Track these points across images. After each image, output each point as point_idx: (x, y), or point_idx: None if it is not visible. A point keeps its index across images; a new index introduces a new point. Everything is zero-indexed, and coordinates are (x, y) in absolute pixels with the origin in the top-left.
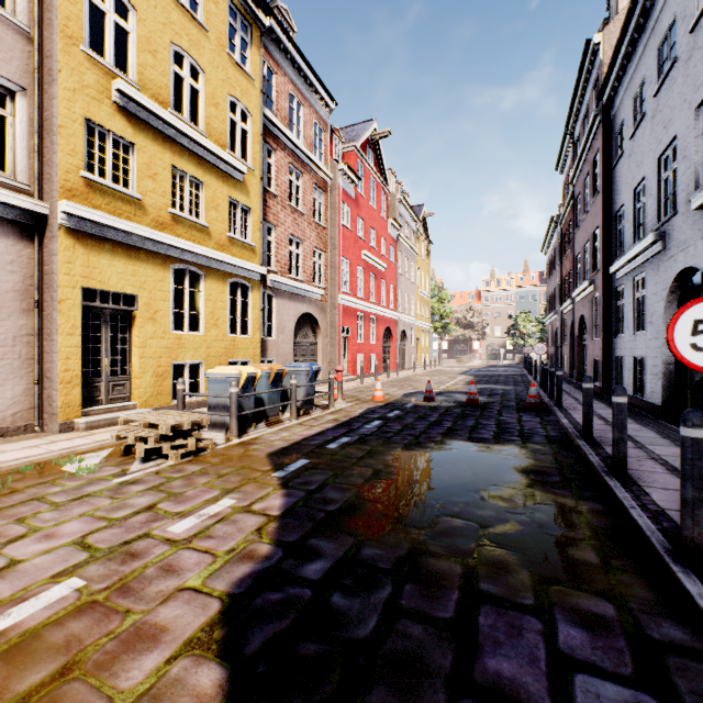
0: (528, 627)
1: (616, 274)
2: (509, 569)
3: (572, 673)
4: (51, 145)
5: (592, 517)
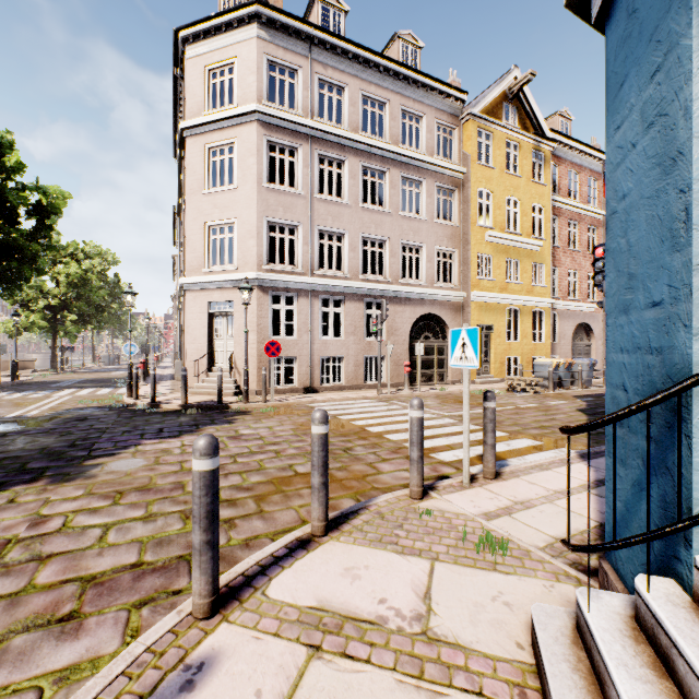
0: None
1: None
2: None
3: None
4: (466, 269)
5: None
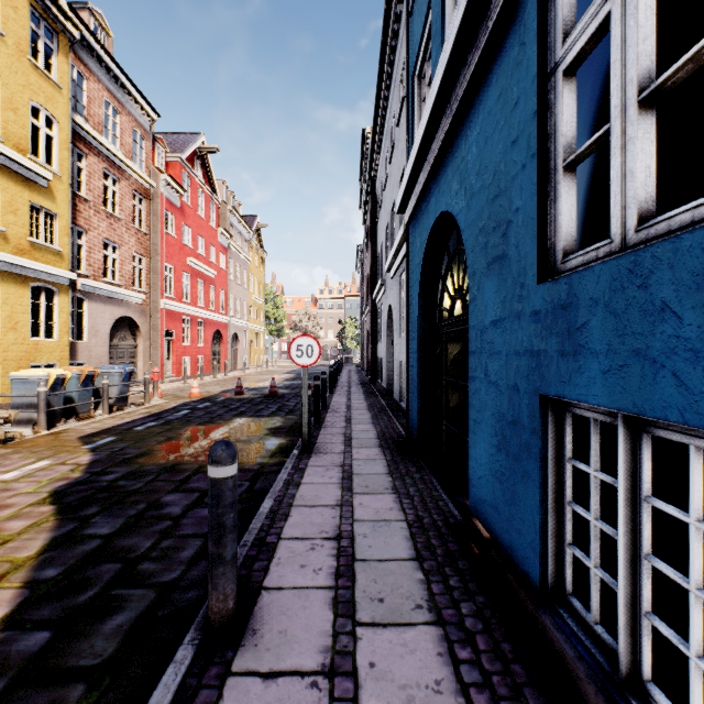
0: None
1: (377, 300)
2: None
3: None
4: None
5: (285, 443)
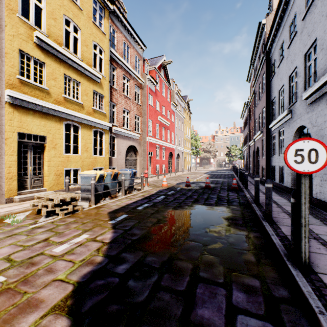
0: (219, 293)
1: (272, 128)
2: (214, 265)
3: (237, 315)
4: (1, 62)
5: (255, 240)
